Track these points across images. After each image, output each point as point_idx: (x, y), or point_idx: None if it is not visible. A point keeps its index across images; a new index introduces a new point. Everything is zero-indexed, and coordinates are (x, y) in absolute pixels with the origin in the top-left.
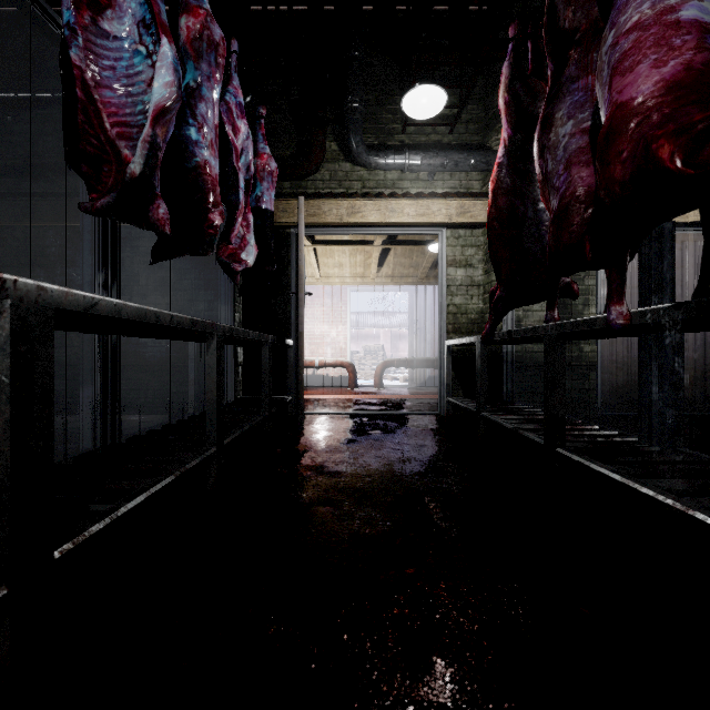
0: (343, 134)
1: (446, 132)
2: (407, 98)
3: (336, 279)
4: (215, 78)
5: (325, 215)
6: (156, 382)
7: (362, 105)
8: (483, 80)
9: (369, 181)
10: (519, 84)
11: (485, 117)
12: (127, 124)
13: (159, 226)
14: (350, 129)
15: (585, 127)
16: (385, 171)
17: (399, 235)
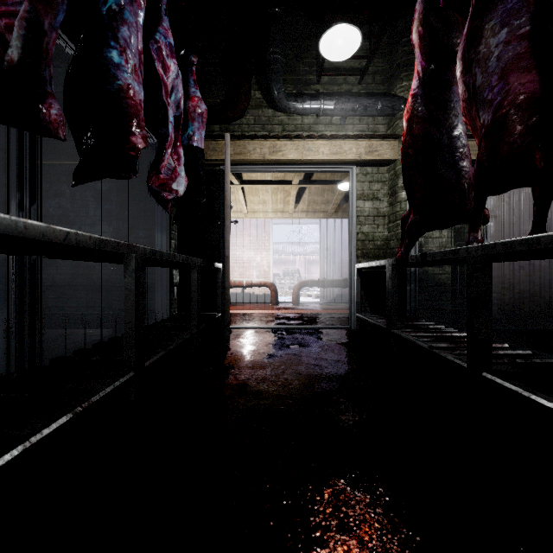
0: (266, 84)
1: (355, 82)
2: (325, 38)
3: (261, 213)
4: (138, 2)
5: (250, 154)
6: (103, 300)
7: (282, 57)
8: (387, 37)
9: (289, 125)
10: (434, 17)
11: (389, 68)
12: (15, 13)
13: (51, 129)
14: (271, 77)
15: (522, 33)
16: (302, 116)
17: (313, 177)
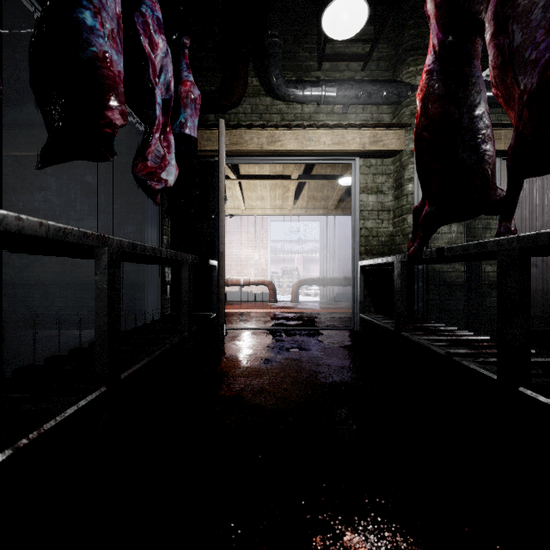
0: (263, 71)
1: (359, 69)
2: (328, 12)
3: (259, 210)
4: None
5: (247, 144)
6: (91, 299)
7: (281, 40)
8: (392, 20)
9: (288, 114)
10: None
11: (395, 54)
12: None
13: None
14: (269, 62)
15: None
16: (302, 105)
17: (313, 172)
